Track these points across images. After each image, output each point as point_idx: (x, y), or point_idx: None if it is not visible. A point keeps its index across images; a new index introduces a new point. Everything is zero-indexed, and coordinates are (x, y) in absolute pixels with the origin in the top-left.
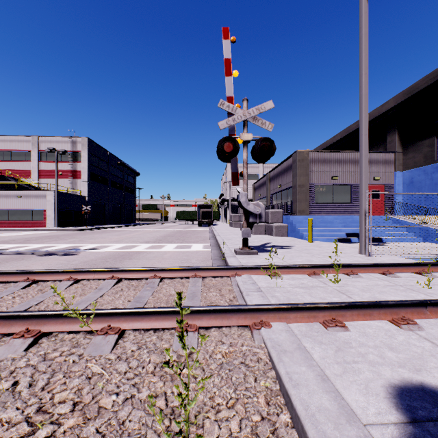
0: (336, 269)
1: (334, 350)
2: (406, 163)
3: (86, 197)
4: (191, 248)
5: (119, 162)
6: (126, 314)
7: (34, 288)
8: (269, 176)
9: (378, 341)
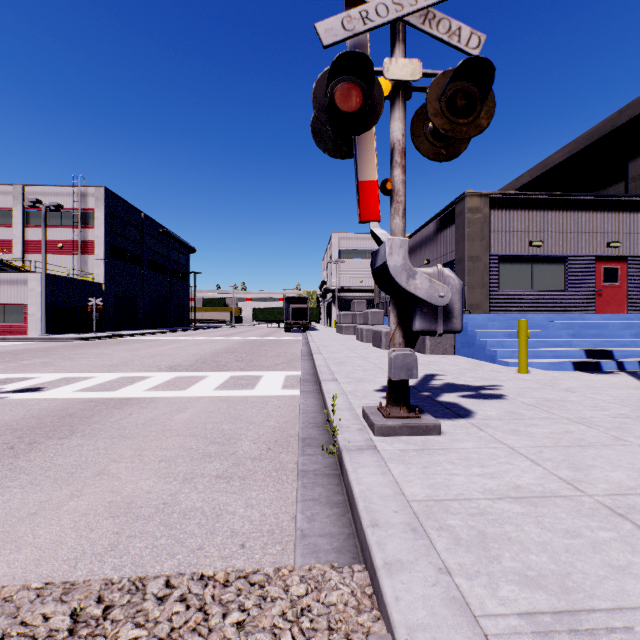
0: None
1: None
2: None
3: (102, 284)
4: (256, 385)
5: (161, 230)
6: None
7: None
8: None
9: None
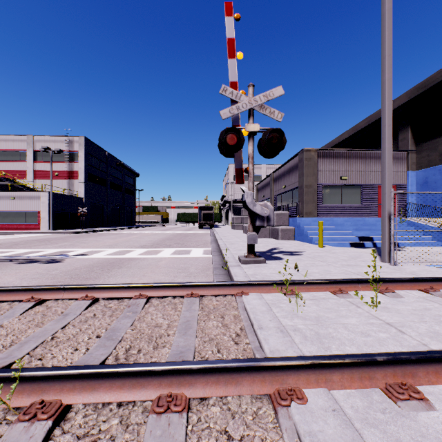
0: (374, 289)
1: None
2: (420, 162)
3: (83, 198)
4: (190, 253)
5: (118, 163)
6: (74, 377)
7: None
8: (273, 177)
9: None
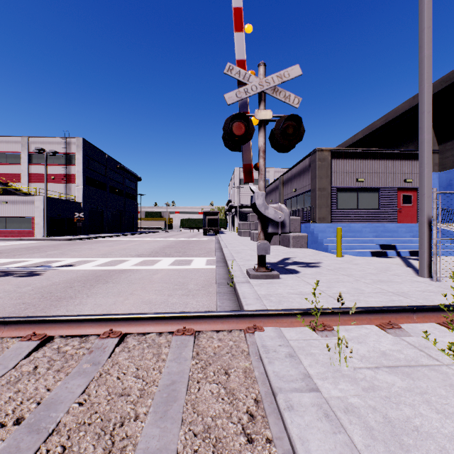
0: None
1: None
2: (443, 162)
3: (81, 203)
4: (191, 264)
5: (118, 166)
6: None
7: None
8: (282, 180)
9: None
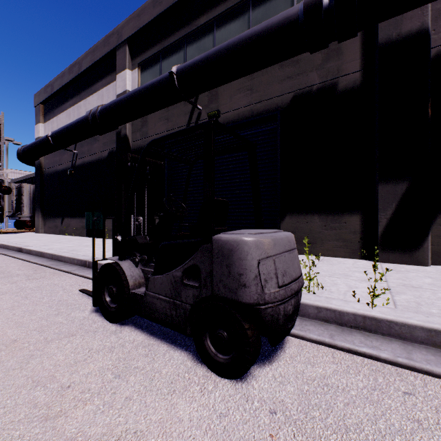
0: None
1: None
2: None
3: None
4: None
5: None
6: None
7: None
8: None
9: None
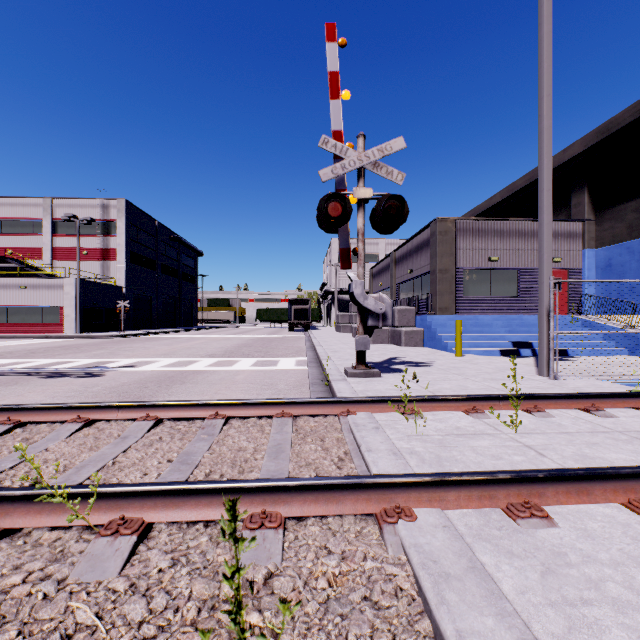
0: (514, 406)
1: (538, 571)
2: (601, 236)
3: (123, 288)
4: (277, 364)
5: (172, 236)
6: (156, 494)
7: (17, 436)
8: (394, 257)
9: (616, 549)
